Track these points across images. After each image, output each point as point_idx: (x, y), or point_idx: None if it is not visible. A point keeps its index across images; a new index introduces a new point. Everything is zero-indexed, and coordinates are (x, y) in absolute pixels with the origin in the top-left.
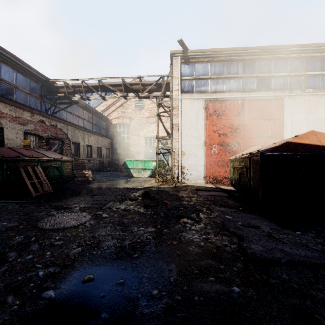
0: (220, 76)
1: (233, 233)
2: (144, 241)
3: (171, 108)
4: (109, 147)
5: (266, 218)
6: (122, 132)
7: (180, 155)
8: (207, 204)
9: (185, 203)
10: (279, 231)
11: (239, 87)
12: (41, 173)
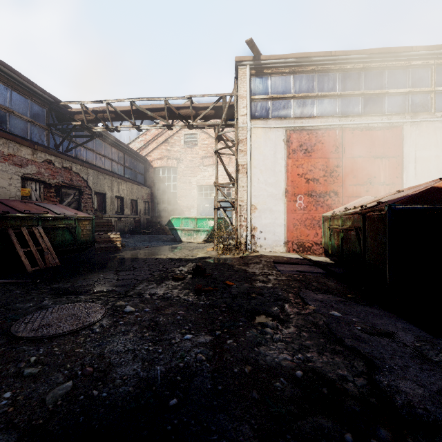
0: (308, 95)
1: (352, 349)
2: (191, 366)
3: (236, 142)
4: (149, 199)
5: (397, 314)
6: (167, 178)
7: (249, 210)
8: (295, 287)
9: (260, 285)
10: (432, 344)
11: (337, 109)
12: (42, 237)
